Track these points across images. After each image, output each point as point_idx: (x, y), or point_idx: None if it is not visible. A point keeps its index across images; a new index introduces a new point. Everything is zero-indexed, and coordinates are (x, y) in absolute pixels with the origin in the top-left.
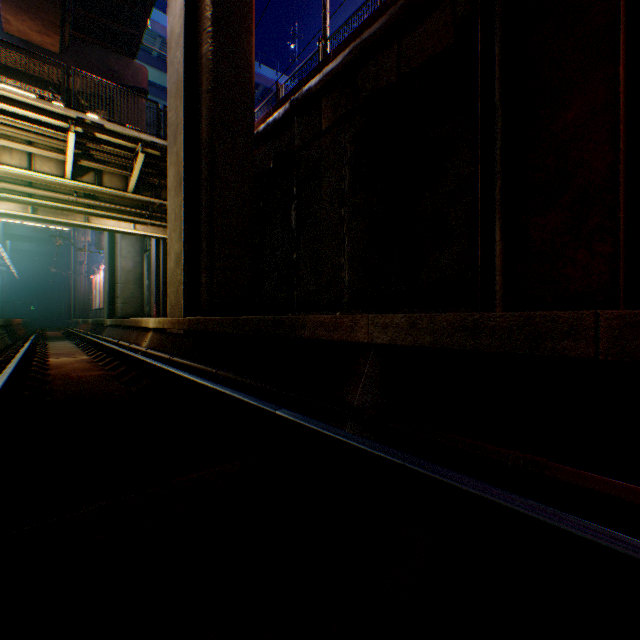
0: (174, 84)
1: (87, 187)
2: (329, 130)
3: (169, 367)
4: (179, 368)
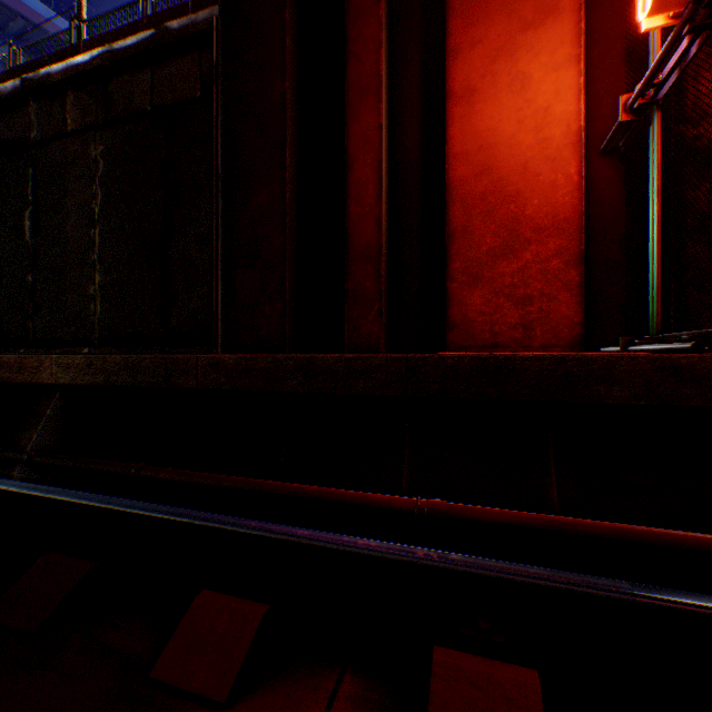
0: None
1: None
2: (78, 134)
3: None
4: None
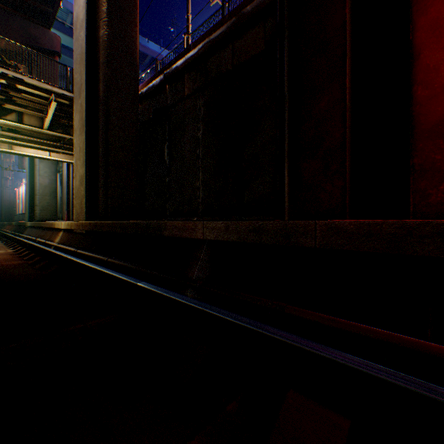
0: (79, 54)
1: (10, 124)
2: (190, 96)
3: (72, 257)
4: (82, 257)
